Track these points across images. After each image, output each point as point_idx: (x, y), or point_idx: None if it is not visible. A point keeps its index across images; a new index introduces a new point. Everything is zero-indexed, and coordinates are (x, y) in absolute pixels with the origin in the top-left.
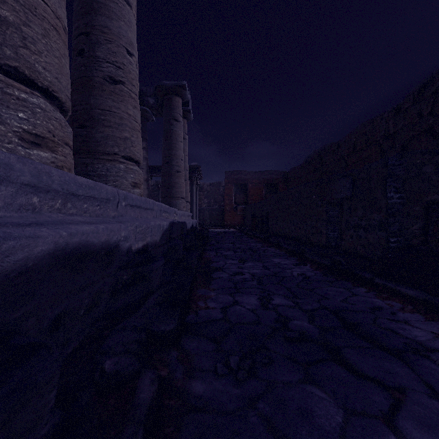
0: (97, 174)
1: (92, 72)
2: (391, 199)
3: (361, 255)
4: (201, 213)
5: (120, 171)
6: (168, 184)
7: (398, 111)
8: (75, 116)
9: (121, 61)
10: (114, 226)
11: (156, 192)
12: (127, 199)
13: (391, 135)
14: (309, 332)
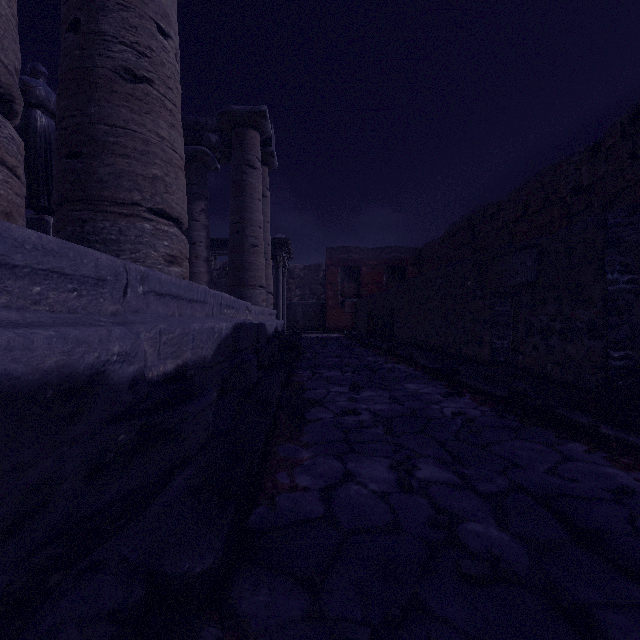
0: (102, 239)
1: (94, 59)
2: (614, 284)
3: (554, 379)
4: (290, 311)
5: (144, 234)
6: (238, 264)
7: (597, 151)
8: (64, 138)
9: (146, 43)
10: (91, 331)
11: (223, 279)
12: (149, 282)
13: (585, 189)
14: (507, 555)
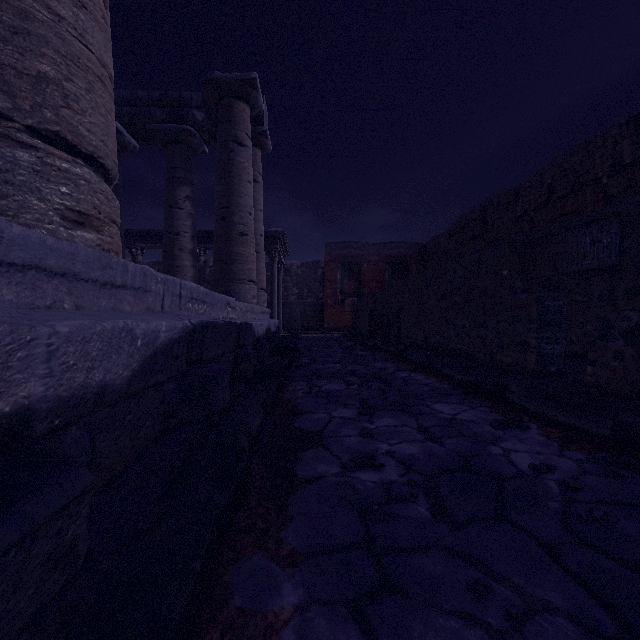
0: None
1: None
2: None
3: None
4: (287, 310)
5: (16, 168)
6: (225, 255)
7: None
8: None
9: None
10: None
11: None
12: None
13: (626, 166)
14: None
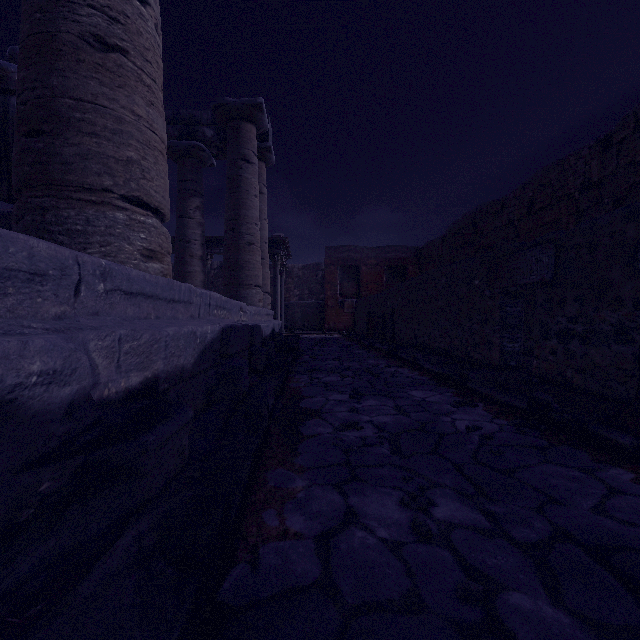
0: (66, 230)
1: (57, 23)
2: None
3: (574, 387)
4: (289, 311)
5: (116, 224)
6: (234, 263)
7: (608, 144)
8: (23, 113)
9: (119, 8)
10: None
11: (220, 279)
12: (114, 279)
13: (594, 184)
14: None
